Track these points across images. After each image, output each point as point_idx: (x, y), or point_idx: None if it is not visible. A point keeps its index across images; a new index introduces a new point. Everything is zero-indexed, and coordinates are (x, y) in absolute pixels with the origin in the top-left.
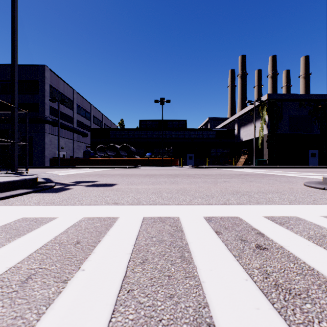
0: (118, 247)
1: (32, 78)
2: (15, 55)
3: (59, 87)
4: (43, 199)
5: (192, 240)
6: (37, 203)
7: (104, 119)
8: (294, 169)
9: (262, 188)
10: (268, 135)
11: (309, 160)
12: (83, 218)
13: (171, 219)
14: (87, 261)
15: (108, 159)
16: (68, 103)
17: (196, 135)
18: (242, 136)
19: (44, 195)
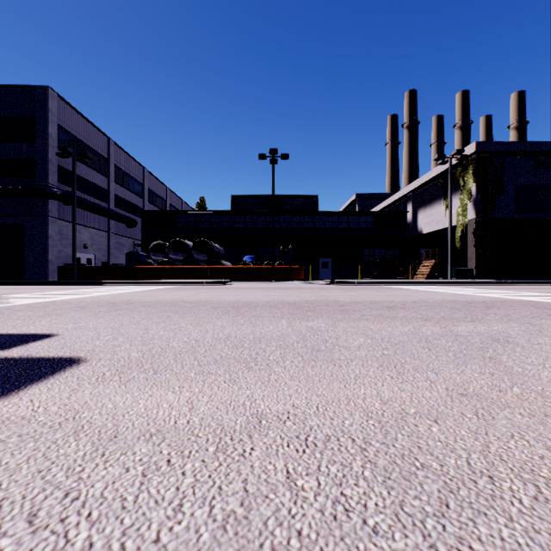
0: None
1: (25, 112)
2: None
3: (78, 131)
4: None
5: None
6: None
7: (169, 197)
8: (545, 288)
9: None
10: (477, 222)
11: None
12: None
13: None
14: None
15: (170, 267)
16: (97, 164)
17: (337, 224)
18: (421, 225)
19: None
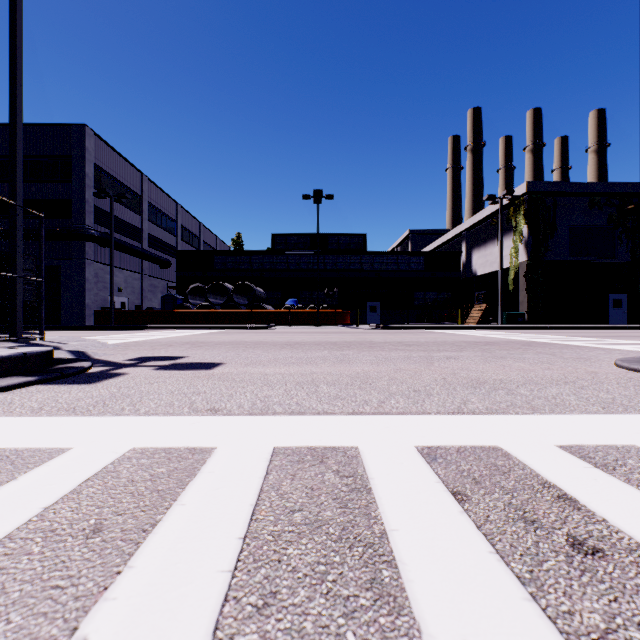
0: (200, 544)
1: (61, 151)
2: (17, 99)
3: (113, 168)
4: (55, 398)
5: (396, 521)
6: (37, 409)
7: (203, 233)
8: (581, 332)
9: (531, 374)
10: (528, 264)
11: (610, 313)
12: (129, 451)
13: (339, 454)
14: (104, 603)
15: (211, 311)
16: (131, 202)
17: (386, 264)
18: (476, 266)
19: (60, 391)
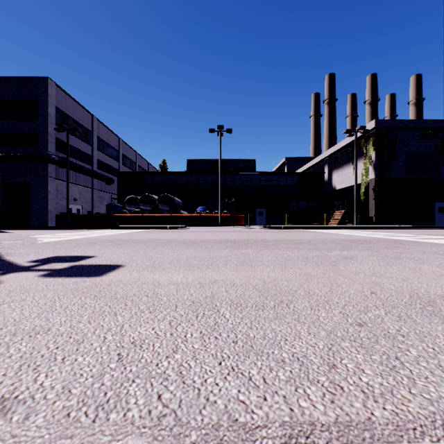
0: None
1: (30, 97)
2: None
3: (70, 110)
4: None
5: None
6: None
7: (138, 160)
8: (422, 231)
9: None
10: (376, 181)
11: (436, 217)
12: None
13: None
14: None
15: (141, 215)
16: (84, 136)
17: (270, 182)
18: (335, 183)
19: None
